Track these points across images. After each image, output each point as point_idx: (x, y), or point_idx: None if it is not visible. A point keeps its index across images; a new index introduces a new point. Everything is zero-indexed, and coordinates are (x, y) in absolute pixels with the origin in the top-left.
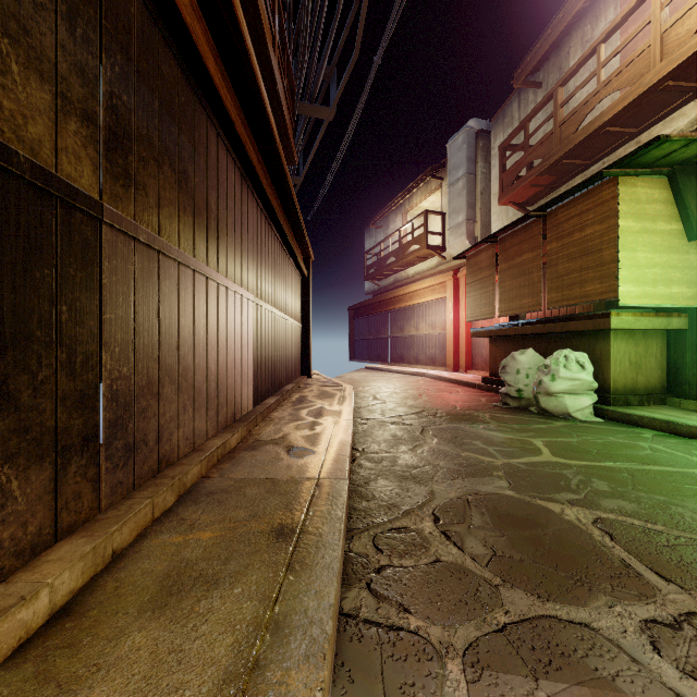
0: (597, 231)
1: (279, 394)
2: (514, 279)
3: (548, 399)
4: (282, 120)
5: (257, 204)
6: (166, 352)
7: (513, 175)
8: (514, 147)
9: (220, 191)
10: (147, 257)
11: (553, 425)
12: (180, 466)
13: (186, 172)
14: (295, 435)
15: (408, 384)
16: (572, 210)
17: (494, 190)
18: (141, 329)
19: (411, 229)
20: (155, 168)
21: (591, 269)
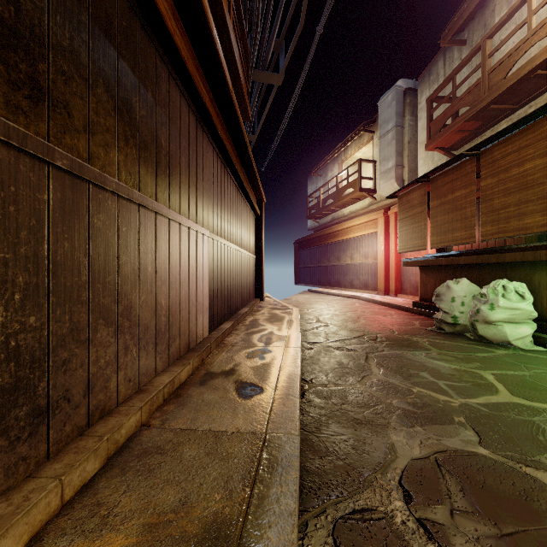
0: (538, 165)
1: (234, 319)
2: (446, 214)
3: (486, 326)
4: (237, 79)
5: (213, 148)
6: (99, 292)
7: (440, 123)
8: (441, 99)
9: (172, 129)
10: (70, 186)
11: (496, 354)
12: (115, 417)
13: (129, 102)
14: (245, 365)
15: (346, 307)
16: (509, 147)
17: (421, 138)
18: (59, 269)
19: (346, 176)
20: (82, 87)
21: (531, 202)
